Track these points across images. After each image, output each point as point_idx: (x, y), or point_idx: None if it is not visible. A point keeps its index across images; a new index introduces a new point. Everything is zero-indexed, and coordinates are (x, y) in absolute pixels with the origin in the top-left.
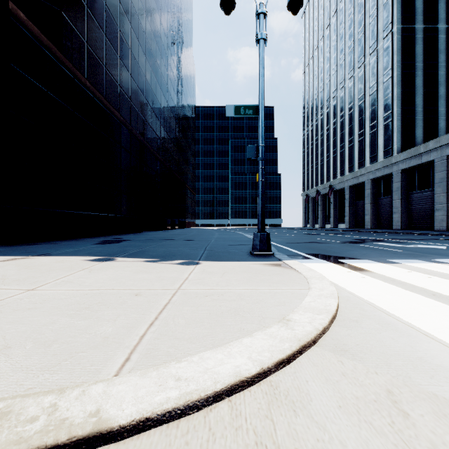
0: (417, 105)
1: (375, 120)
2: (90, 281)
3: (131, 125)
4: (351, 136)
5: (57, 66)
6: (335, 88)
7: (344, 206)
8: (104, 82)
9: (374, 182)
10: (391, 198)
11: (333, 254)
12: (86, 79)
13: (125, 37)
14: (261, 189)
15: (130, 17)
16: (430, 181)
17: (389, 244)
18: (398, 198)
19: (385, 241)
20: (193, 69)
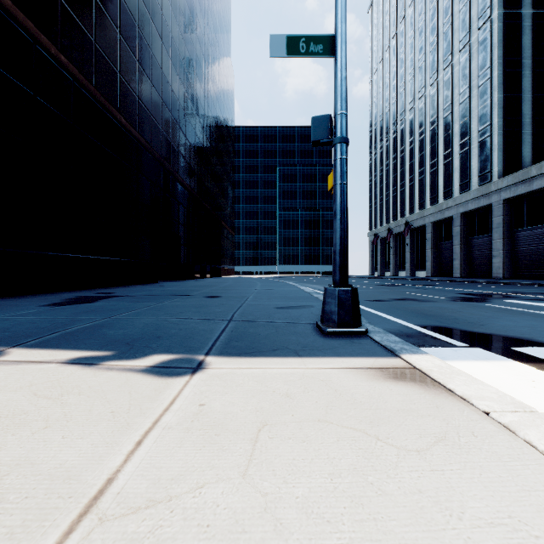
0: (524, 115)
1: (467, 136)
2: None
3: (139, 133)
4: (433, 158)
5: (1, 17)
6: (412, 98)
7: (424, 249)
8: (92, 62)
9: (465, 217)
10: (488, 238)
11: (474, 327)
12: (60, 51)
13: (129, 6)
14: (340, 200)
15: None
16: None
17: (536, 303)
18: (500, 237)
19: (515, 297)
20: (231, 74)
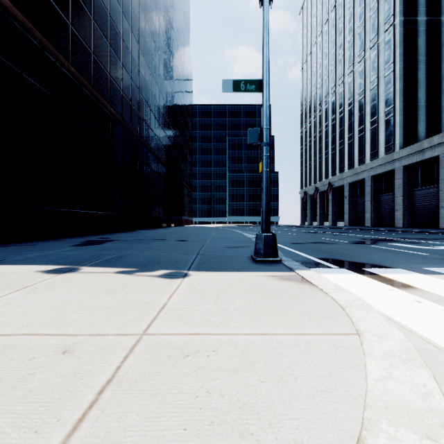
0: (420, 100)
1: (376, 115)
2: (16, 313)
3: (123, 118)
4: (350, 132)
5: (35, 46)
6: (334, 84)
7: (343, 204)
8: (91, 69)
9: (374, 179)
10: (392, 196)
11: (351, 259)
12: (70, 64)
13: (116, 24)
14: (265, 180)
15: (122, 4)
16: (434, 177)
17: (406, 245)
18: (401, 195)
19: (398, 241)
20: (190, 65)
